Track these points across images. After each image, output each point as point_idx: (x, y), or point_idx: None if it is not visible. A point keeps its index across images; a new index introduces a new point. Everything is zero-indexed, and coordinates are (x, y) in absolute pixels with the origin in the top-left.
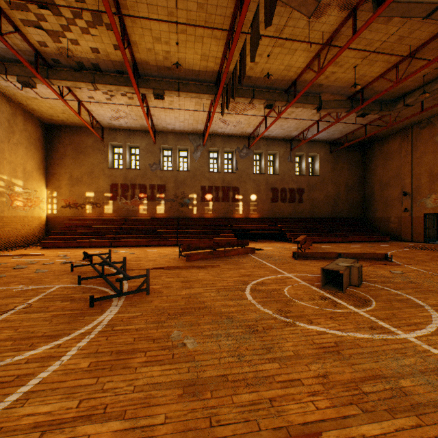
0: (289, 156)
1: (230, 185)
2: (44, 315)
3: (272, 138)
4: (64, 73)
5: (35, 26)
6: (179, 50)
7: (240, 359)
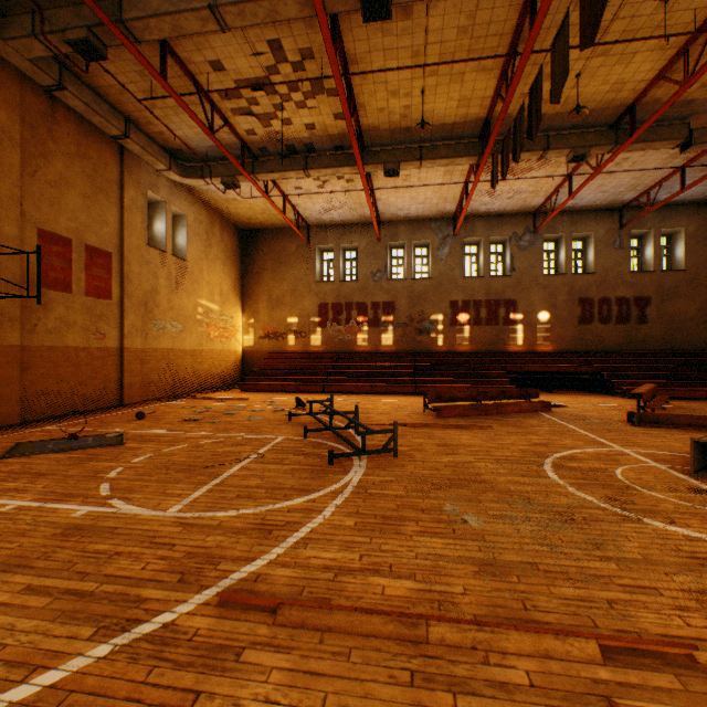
0: (616, 238)
1: (501, 296)
2: (283, 468)
3: (580, 210)
4: (271, 163)
5: (245, 113)
6: (425, 101)
7: (552, 549)
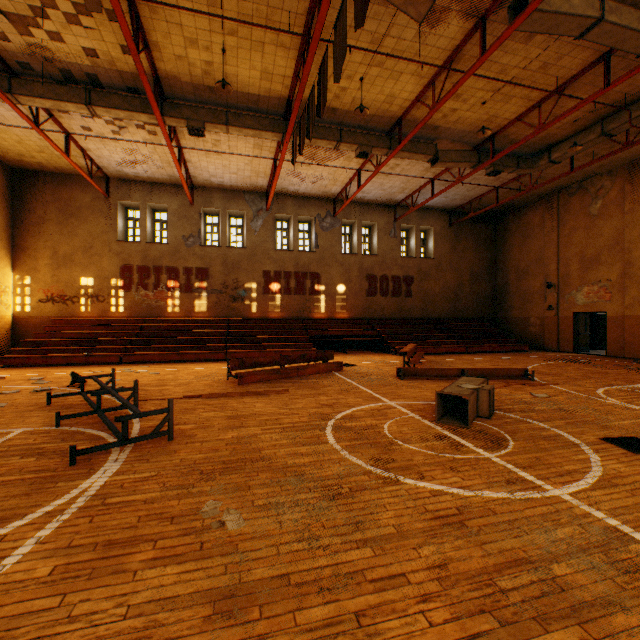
0: (392, 229)
1: (308, 269)
2: None
3: (368, 202)
4: (39, 86)
5: None
6: (227, 62)
7: (312, 545)
